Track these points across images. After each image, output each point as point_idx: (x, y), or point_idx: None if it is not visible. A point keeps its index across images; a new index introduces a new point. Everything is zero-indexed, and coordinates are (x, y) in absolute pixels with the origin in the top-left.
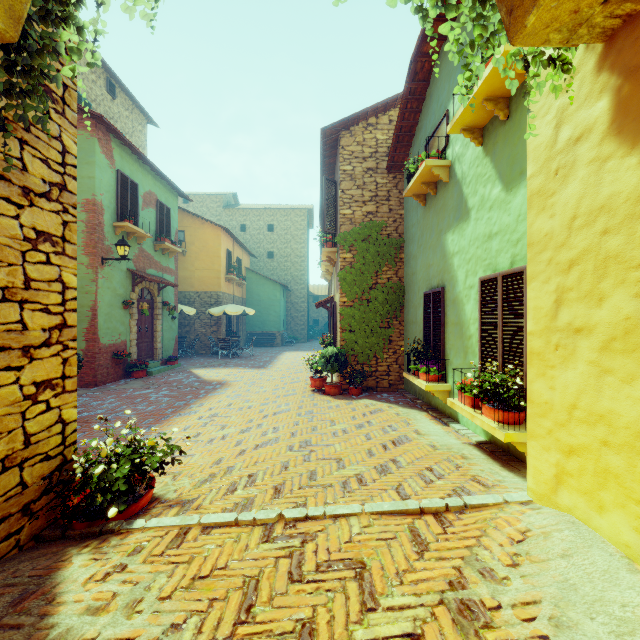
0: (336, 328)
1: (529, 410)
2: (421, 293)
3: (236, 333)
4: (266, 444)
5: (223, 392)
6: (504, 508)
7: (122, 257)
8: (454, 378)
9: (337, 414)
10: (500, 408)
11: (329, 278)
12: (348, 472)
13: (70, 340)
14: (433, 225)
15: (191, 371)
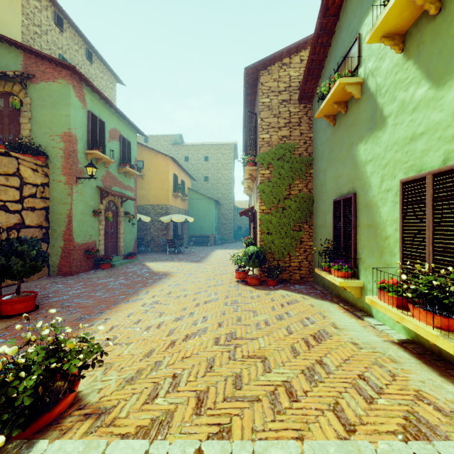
0: (256, 231)
1: None
2: (330, 201)
3: (180, 235)
4: (195, 335)
5: (166, 281)
6: None
7: (91, 176)
8: (367, 275)
9: (258, 304)
10: (436, 312)
11: (250, 193)
12: (275, 377)
13: None
14: (343, 140)
15: (145, 264)
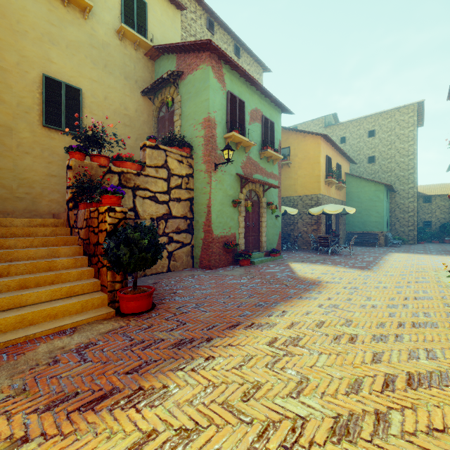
0: None
1: None
2: None
3: (335, 232)
4: None
5: (315, 297)
6: None
7: (227, 160)
8: None
9: None
10: None
11: None
12: None
13: None
14: None
15: (288, 264)
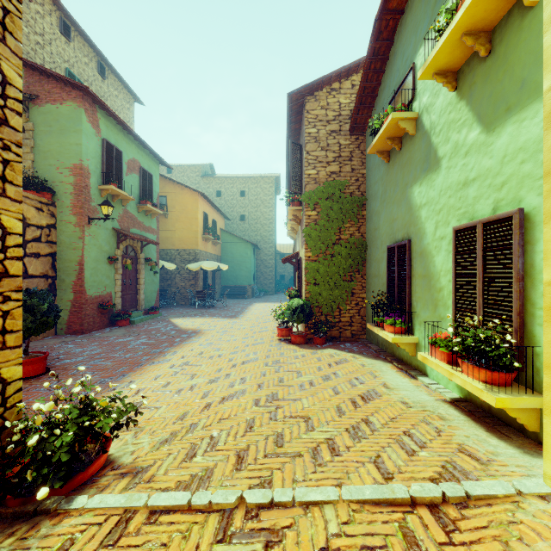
0: (301, 281)
1: (548, 379)
2: (384, 247)
3: (212, 286)
4: (232, 397)
5: (196, 340)
6: (521, 504)
7: (106, 216)
8: (421, 331)
9: (303, 364)
10: (484, 366)
11: (294, 236)
12: (318, 435)
13: (13, 291)
14: (397, 180)
15: (170, 320)
